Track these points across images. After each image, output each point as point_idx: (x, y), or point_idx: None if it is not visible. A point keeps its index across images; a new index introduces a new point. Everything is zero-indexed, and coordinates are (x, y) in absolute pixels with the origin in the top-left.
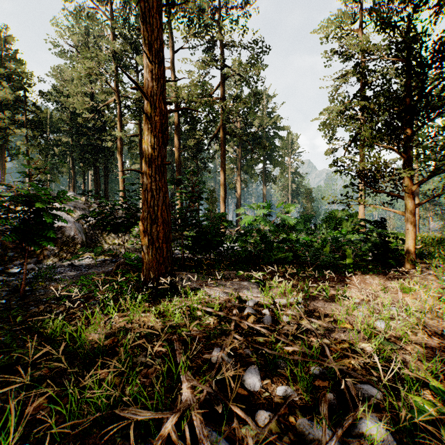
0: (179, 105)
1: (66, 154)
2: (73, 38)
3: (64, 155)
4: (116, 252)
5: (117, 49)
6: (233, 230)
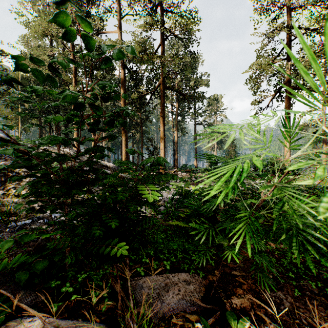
0: (124, 62)
1: (35, 108)
2: (35, 9)
3: (32, 109)
4: (9, 210)
5: (70, 13)
6: (171, 171)
